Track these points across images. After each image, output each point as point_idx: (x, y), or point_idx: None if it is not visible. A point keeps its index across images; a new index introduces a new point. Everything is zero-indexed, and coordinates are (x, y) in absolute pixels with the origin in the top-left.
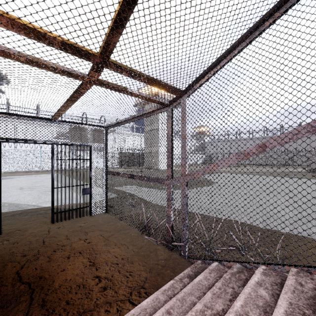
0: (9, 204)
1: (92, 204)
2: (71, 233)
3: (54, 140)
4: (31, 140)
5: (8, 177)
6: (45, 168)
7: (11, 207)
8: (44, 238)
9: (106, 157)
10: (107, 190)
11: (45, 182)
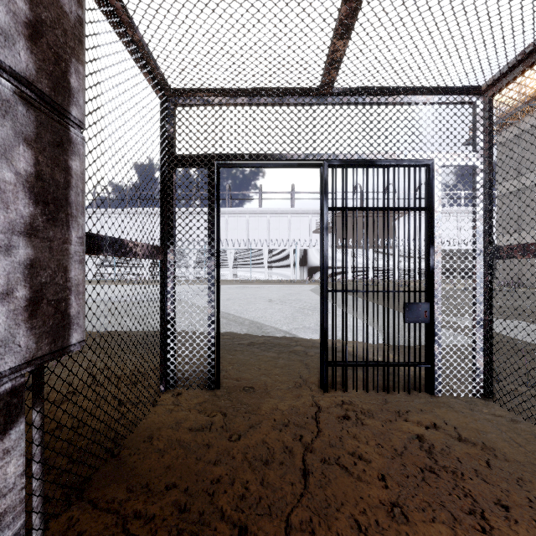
0: (250, 322)
1: (434, 359)
2: (395, 470)
3: (326, 153)
4: (276, 156)
5: (259, 286)
6: (301, 277)
7: (251, 328)
8: (304, 449)
9: (489, 200)
10: (491, 320)
11: (301, 295)
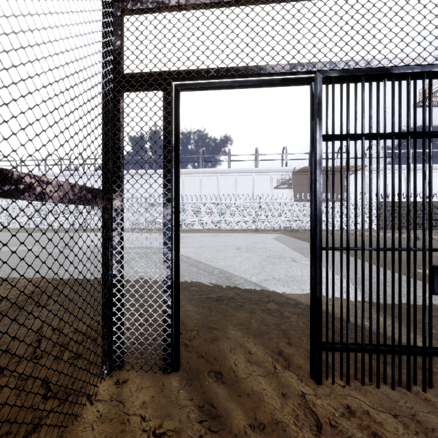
0: (219, 271)
1: None
2: None
3: (320, 62)
4: (251, 69)
5: (227, 234)
6: (264, 226)
7: (220, 279)
8: None
9: None
10: None
11: (266, 243)
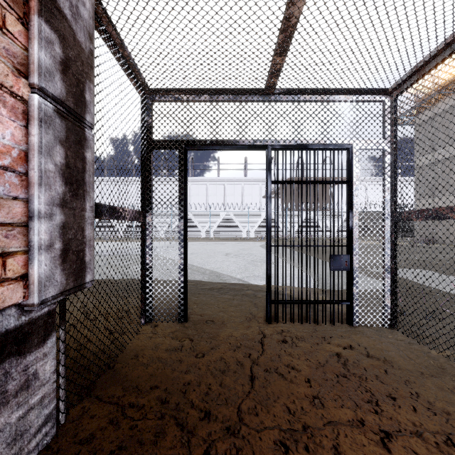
0: (210, 271)
1: (353, 298)
2: (318, 376)
3: (270, 139)
4: (231, 141)
5: (217, 242)
6: (252, 235)
7: (211, 276)
8: (252, 363)
9: (394, 175)
10: (396, 268)
11: (253, 250)
